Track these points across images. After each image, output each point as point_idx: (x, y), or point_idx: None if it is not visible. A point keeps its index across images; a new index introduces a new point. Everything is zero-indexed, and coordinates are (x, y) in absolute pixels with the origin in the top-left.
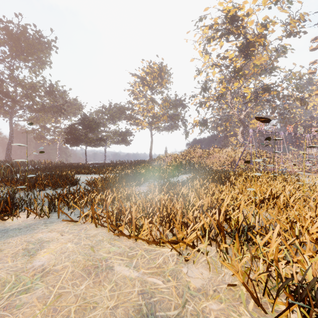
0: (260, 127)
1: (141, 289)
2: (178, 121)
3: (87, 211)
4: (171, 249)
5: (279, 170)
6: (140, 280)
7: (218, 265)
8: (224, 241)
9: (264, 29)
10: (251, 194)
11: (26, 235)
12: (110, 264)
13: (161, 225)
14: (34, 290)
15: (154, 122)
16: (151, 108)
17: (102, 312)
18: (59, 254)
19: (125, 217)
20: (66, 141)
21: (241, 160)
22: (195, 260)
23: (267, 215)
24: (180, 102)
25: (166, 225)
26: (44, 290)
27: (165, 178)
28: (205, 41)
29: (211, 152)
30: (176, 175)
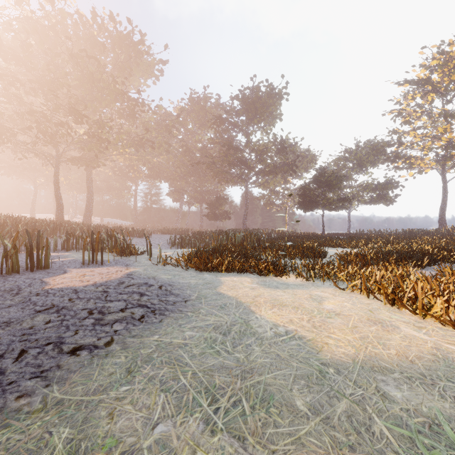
0: None
1: (435, 347)
2: None
3: (357, 281)
4: None
5: None
6: (433, 342)
7: None
8: None
9: None
10: None
11: (304, 290)
12: (394, 324)
13: None
14: (335, 319)
15: (452, 156)
16: (444, 130)
17: (396, 344)
18: (340, 307)
19: (408, 291)
20: (299, 206)
21: None
22: None
23: None
24: None
25: None
26: (342, 321)
27: None
28: None
29: None
30: None
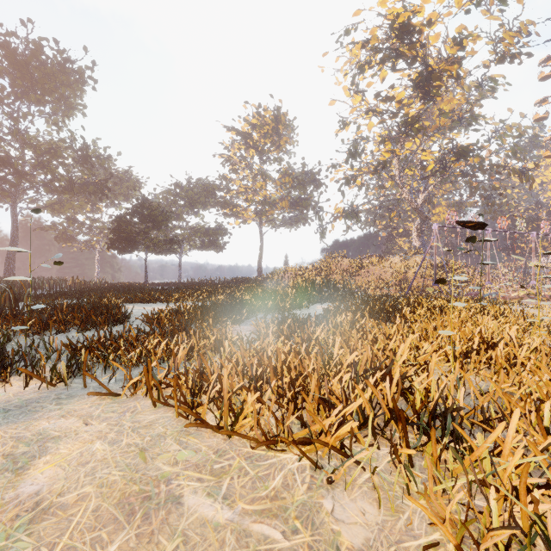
0: (451, 221)
1: None
2: (307, 210)
3: (137, 377)
4: (300, 459)
5: (485, 295)
6: (235, 530)
7: (396, 491)
8: (406, 441)
9: (457, 49)
10: (444, 340)
11: (15, 425)
12: (175, 489)
13: (278, 407)
14: None
15: (266, 211)
16: (261, 186)
17: None
18: (75, 466)
19: (210, 389)
20: (112, 245)
21: (417, 278)
22: (347, 479)
23: (478, 382)
24: (311, 177)
25: (289, 405)
26: None
27: (285, 309)
28: (355, 70)
29: (365, 263)
30: (304, 305)
